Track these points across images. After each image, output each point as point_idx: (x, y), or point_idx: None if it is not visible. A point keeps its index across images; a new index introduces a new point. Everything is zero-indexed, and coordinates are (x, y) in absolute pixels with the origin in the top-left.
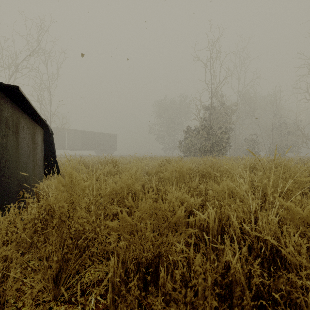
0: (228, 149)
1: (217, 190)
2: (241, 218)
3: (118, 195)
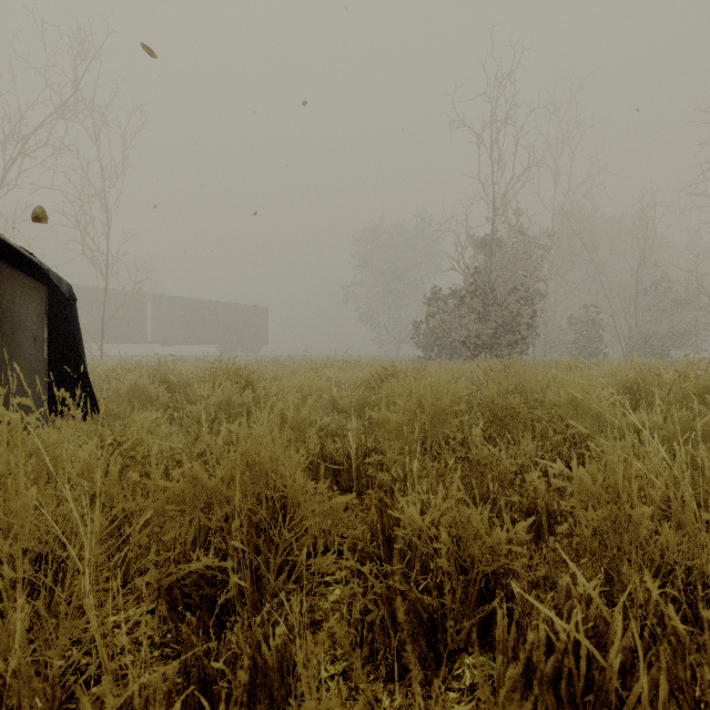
0: (531, 341)
1: (588, 490)
2: None
3: (219, 511)
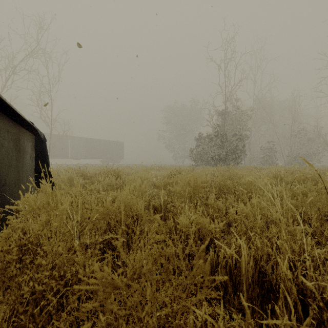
0: (243, 158)
1: (245, 212)
2: (289, 259)
3: (115, 219)
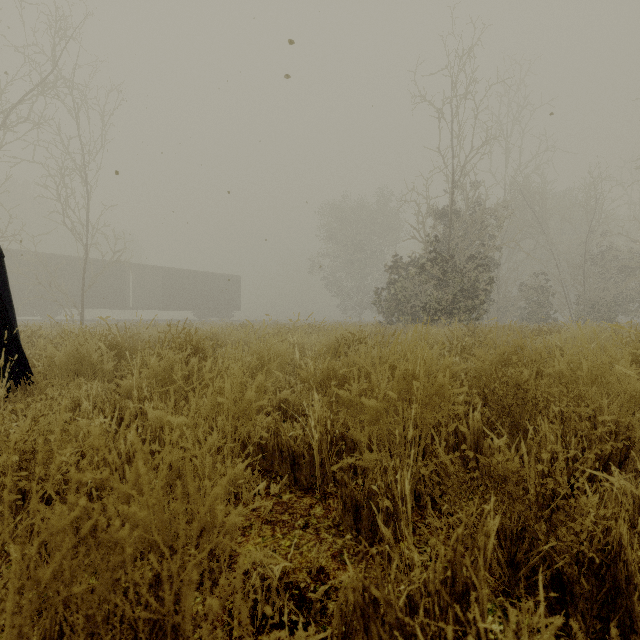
0: (486, 307)
1: None
2: None
3: None
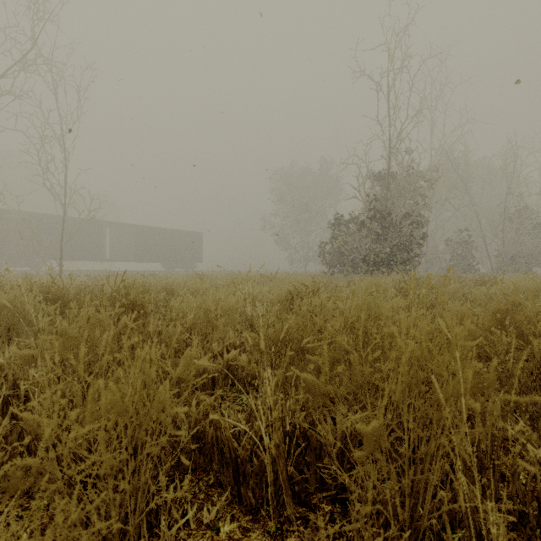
0: (417, 259)
1: None
2: None
3: None
